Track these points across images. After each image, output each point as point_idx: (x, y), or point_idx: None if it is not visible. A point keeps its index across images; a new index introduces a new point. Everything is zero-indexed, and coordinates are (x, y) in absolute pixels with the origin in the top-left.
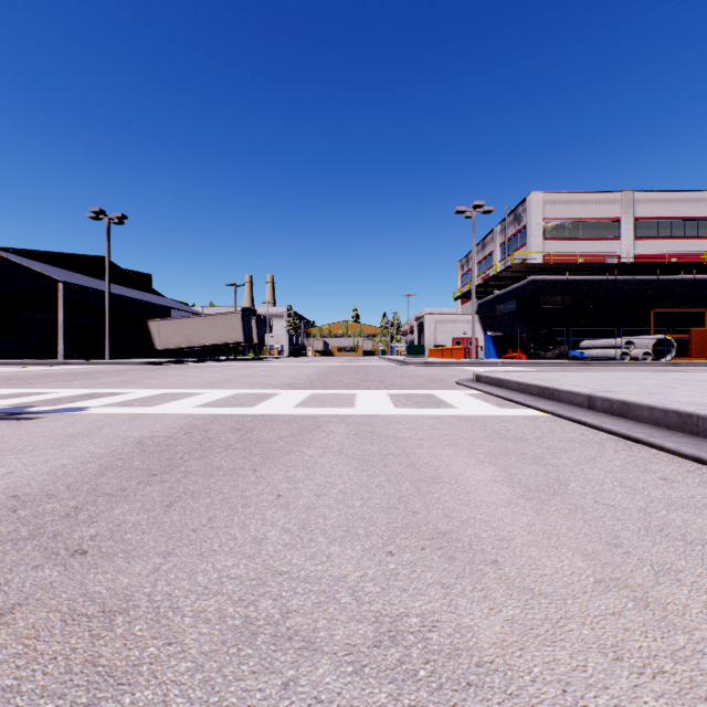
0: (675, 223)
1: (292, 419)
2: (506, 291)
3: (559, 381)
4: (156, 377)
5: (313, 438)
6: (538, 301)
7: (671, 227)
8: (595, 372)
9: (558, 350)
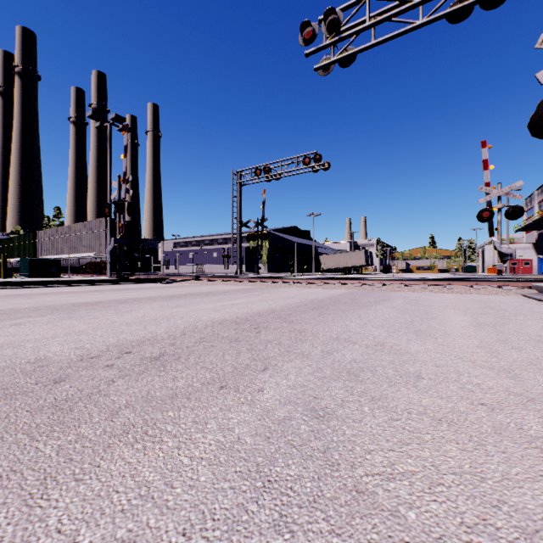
0: None
1: None
2: None
3: None
4: None
5: None
6: None
7: None
8: None
9: None
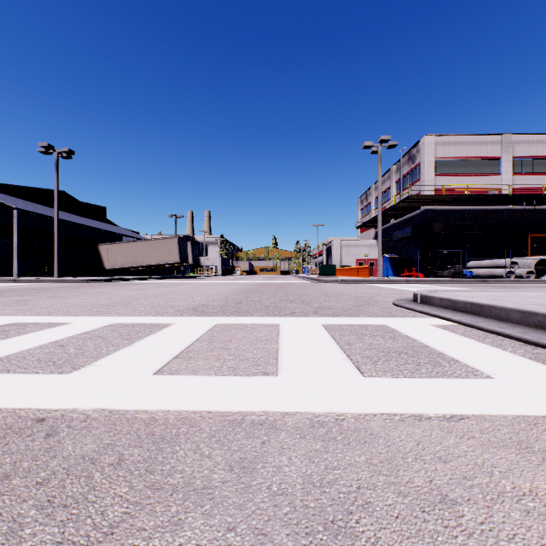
0: None
1: (89, 457)
2: (401, 220)
3: None
4: (64, 295)
5: None
6: (431, 227)
7: (544, 164)
8: None
9: (453, 269)
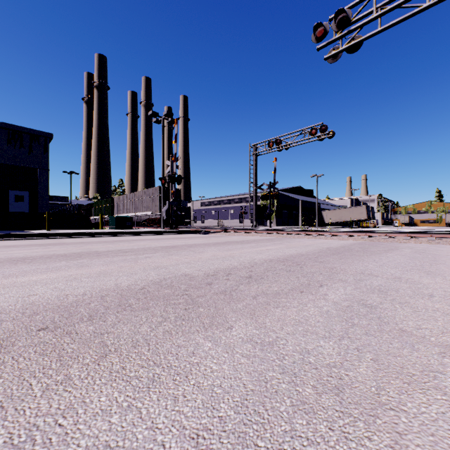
0: None
1: None
2: None
3: None
4: None
5: None
6: None
7: None
8: None
9: None
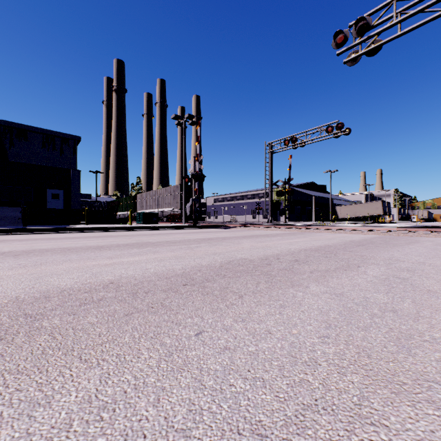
0: None
1: None
2: None
3: None
4: None
5: None
6: None
7: None
8: None
9: None
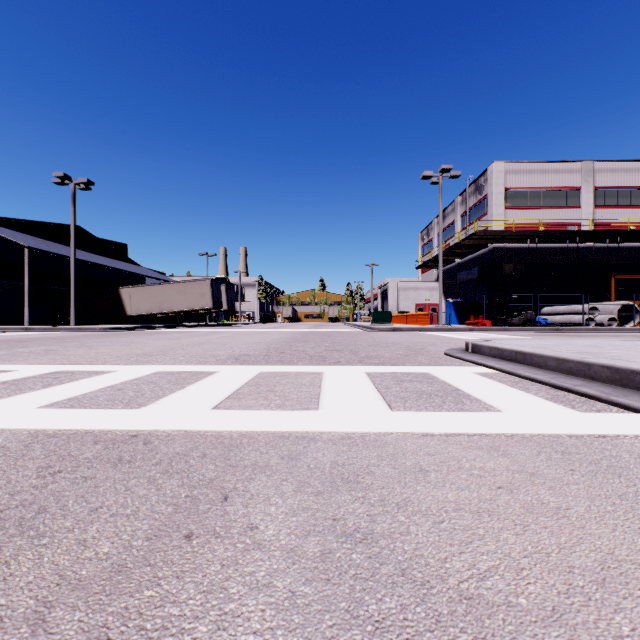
0: (634, 192)
1: (182, 453)
2: (467, 259)
3: (623, 357)
4: (93, 345)
5: (164, 604)
6: (500, 268)
7: (630, 195)
8: (618, 341)
9: (524, 316)
